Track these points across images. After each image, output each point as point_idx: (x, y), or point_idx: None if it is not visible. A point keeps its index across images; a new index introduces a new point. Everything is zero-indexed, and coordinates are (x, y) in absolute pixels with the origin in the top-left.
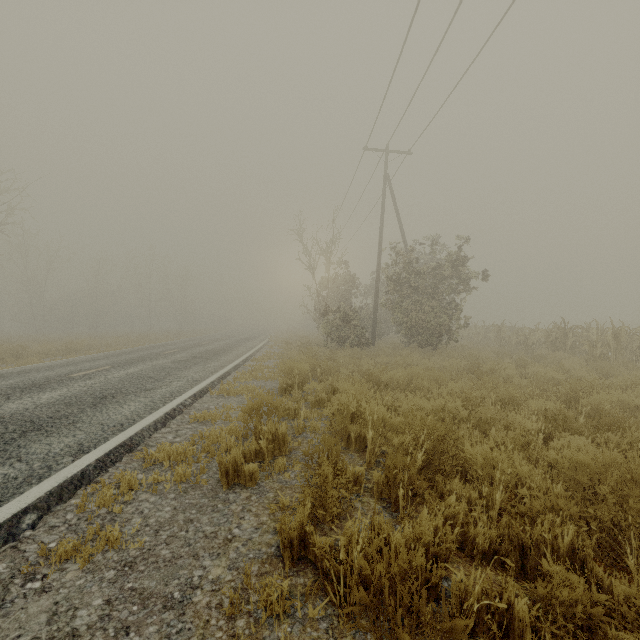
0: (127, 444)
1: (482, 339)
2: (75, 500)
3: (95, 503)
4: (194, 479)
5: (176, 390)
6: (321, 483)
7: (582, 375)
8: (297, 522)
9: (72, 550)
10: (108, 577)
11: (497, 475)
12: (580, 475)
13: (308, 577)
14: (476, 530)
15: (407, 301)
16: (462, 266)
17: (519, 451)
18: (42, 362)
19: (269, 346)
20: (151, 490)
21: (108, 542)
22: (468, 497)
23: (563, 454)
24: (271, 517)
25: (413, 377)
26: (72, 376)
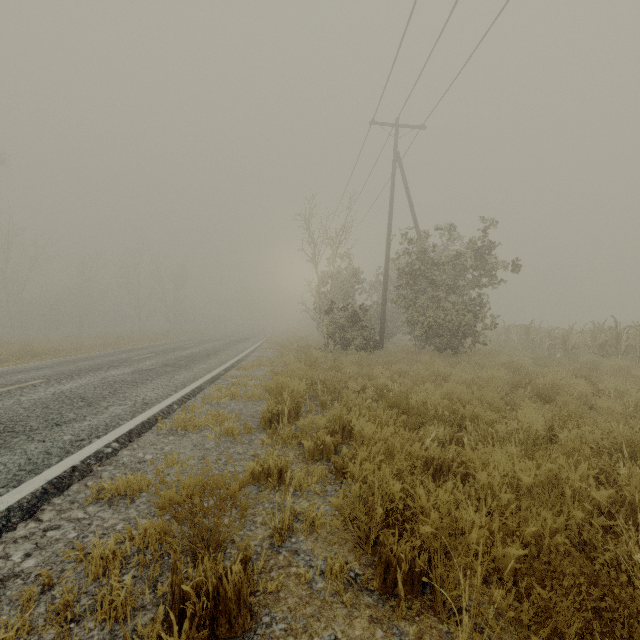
0: None
1: (504, 341)
2: None
3: None
4: None
5: (104, 423)
6: None
7: None
8: None
9: None
10: None
11: None
12: None
13: None
14: None
15: (424, 297)
16: (490, 255)
17: None
18: None
19: (262, 349)
20: None
21: None
22: None
23: None
24: None
25: (454, 400)
26: None
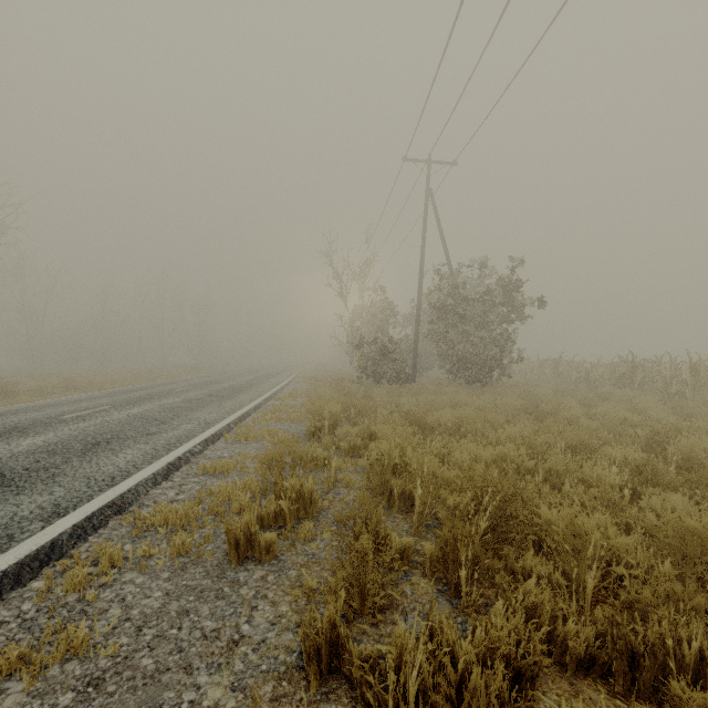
0: (116, 504)
1: (536, 375)
2: (37, 582)
3: (63, 587)
4: (196, 551)
5: (184, 434)
6: (358, 562)
7: (660, 416)
8: (327, 622)
9: (18, 661)
10: (62, 704)
11: (590, 551)
12: (690, 547)
13: (342, 703)
14: (566, 627)
15: (453, 331)
16: (515, 291)
17: (604, 513)
18: (33, 401)
19: (296, 383)
20: (139, 567)
21: (70, 647)
22: (547, 576)
23: (666, 519)
24: (293, 606)
25: (463, 419)
26: (63, 418)
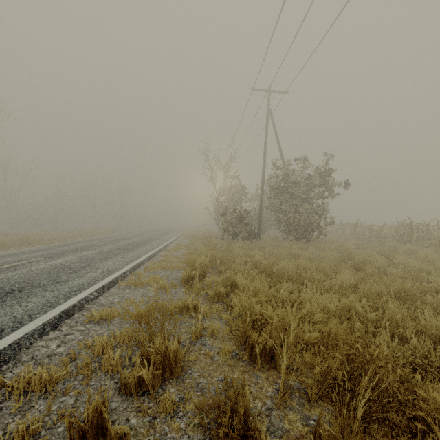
0: None
1: (340, 233)
2: None
3: None
4: (44, 435)
5: (87, 282)
6: None
7: None
8: None
9: None
10: None
11: None
12: None
13: None
14: None
15: (286, 204)
16: (329, 177)
17: None
18: None
19: (180, 239)
20: None
21: None
22: None
23: None
24: None
25: (301, 268)
26: (0, 267)
